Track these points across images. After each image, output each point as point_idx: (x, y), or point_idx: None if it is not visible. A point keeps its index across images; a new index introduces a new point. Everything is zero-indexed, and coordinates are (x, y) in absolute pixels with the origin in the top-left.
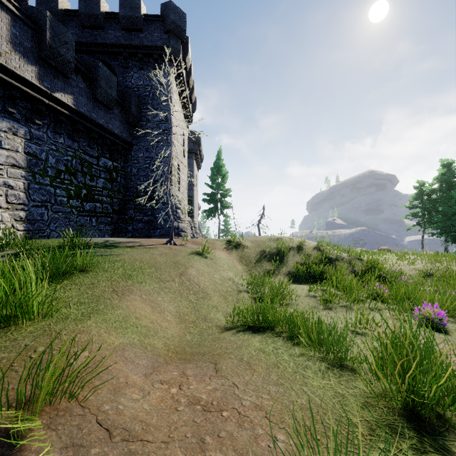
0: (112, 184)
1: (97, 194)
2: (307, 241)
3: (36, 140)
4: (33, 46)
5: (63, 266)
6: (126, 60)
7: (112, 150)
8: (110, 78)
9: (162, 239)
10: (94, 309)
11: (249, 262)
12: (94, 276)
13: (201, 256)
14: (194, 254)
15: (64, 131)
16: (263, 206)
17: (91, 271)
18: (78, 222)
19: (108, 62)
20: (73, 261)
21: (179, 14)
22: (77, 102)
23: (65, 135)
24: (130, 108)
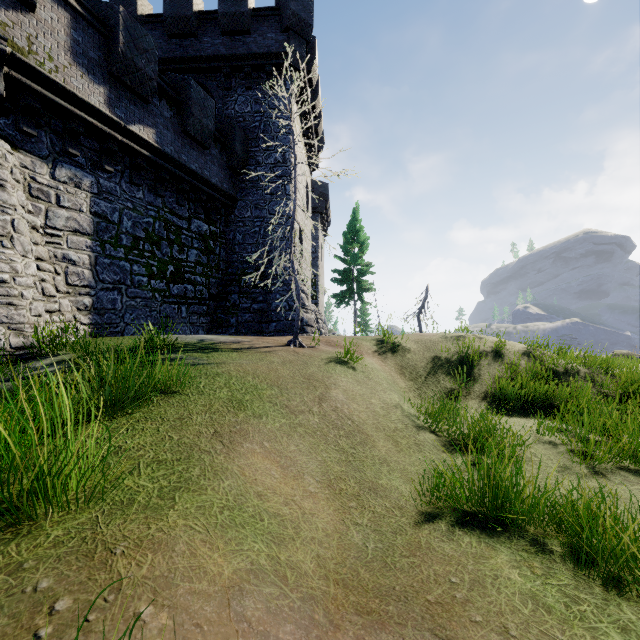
0: (209, 257)
1: (188, 272)
2: (507, 341)
3: (106, 194)
4: (102, 58)
5: (134, 387)
6: (227, 78)
7: (209, 209)
8: (206, 103)
9: (280, 338)
10: (182, 478)
11: (415, 375)
12: (183, 402)
13: (345, 367)
14: (334, 362)
15: (144, 181)
16: (427, 288)
17: (178, 394)
18: (162, 312)
19: (203, 83)
20: (150, 377)
21: (302, 2)
22: (161, 139)
23: (145, 187)
24: (233, 146)
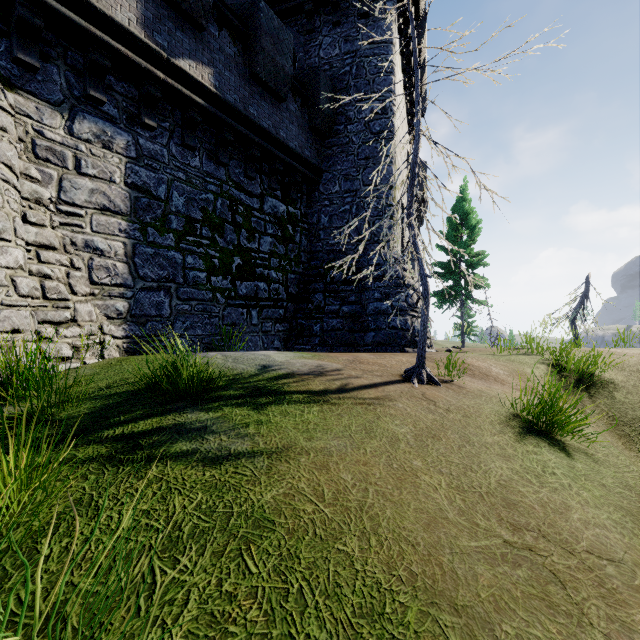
0: (287, 246)
1: (260, 266)
2: None
3: (149, 159)
4: None
5: None
6: (310, 17)
7: (287, 184)
8: (281, 35)
9: (386, 359)
10: None
11: None
12: None
13: (556, 449)
14: (523, 432)
15: (201, 145)
16: (587, 279)
17: None
18: (225, 319)
19: None
20: None
21: None
22: (220, 83)
23: (203, 153)
24: (317, 99)
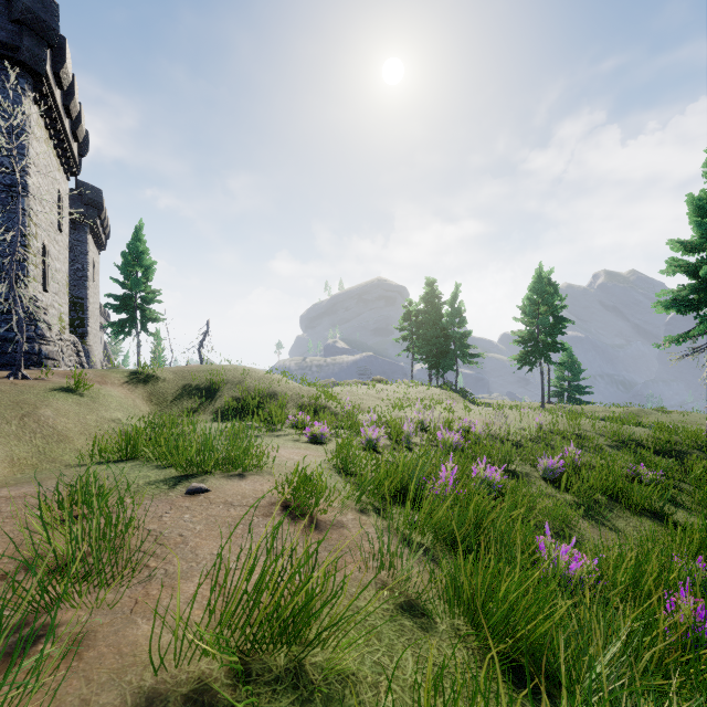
0: None
1: None
2: (256, 370)
3: None
4: None
5: None
6: None
7: None
8: None
9: (0, 372)
10: None
11: (162, 400)
12: None
13: (71, 393)
14: (60, 390)
15: None
16: (208, 322)
17: None
18: None
19: None
20: None
21: (42, 0)
22: None
23: None
24: None
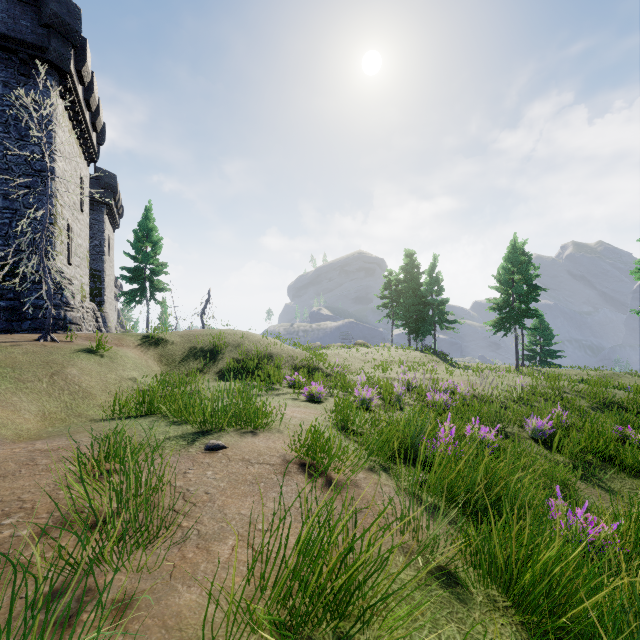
0: None
1: None
2: (253, 334)
3: None
4: None
5: None
6: None
7: None
8: None
9: (32, 335)
10: None
11: (171, 361)
12: None
13: (93, 354)
14: (83, 351)
15: None
16: (209, 291)
17: None
18: None
19: None
20: None
21: (67, 6)
22: None
23: None
24: None
